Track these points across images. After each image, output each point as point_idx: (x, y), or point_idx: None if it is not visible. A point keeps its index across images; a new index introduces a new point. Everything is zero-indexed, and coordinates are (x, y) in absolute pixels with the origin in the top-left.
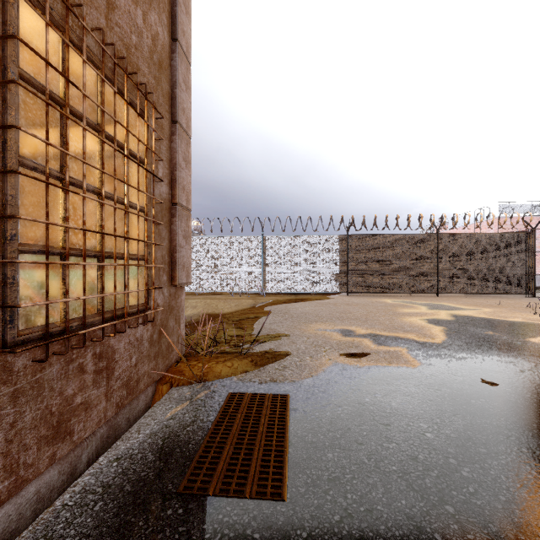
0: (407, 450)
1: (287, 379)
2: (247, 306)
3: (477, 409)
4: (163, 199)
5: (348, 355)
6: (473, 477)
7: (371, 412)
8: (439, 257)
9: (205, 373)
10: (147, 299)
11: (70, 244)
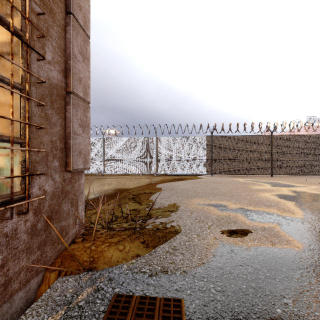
0: None
1: (178, 268)
2: (145, 183)
3: None
4: (53, 84)
5: (230, 233)
6: None
7: None
8: (272, 151)
9: (95, 259)
10: (13, 189)
11: None
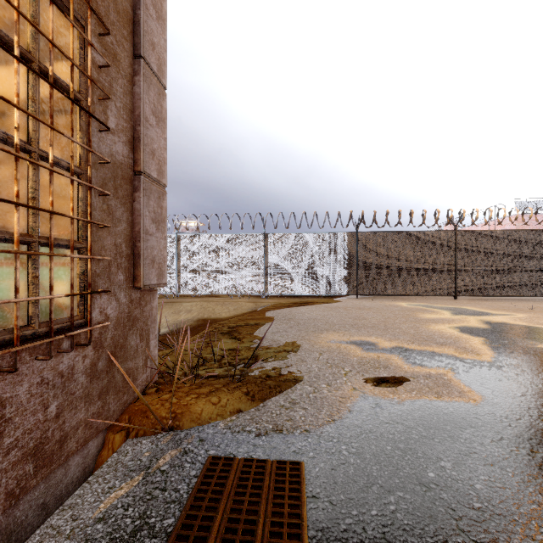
0: None
1: (298, 426)
2: (247, 310)
3: None
4: (117, 162)
5: (377, 382)
6: None
7: (448, 507)
8: (457, 256)
9: (178, 415)
10: (73, 311)
11: None
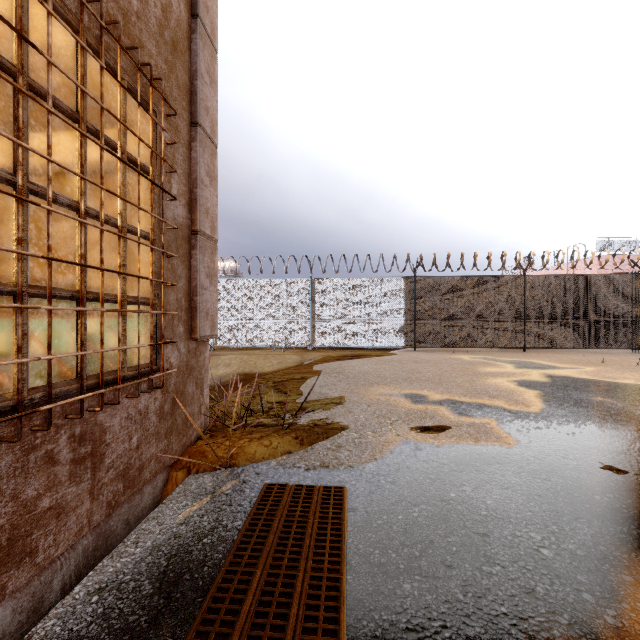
0: (518, 577)
1: (342, 463)
2: (292, 364)
3: (606, 510)
4: (178, 225)
5: (421, 429)
6: (624, 627)
7: (460, 514)
8: (526, 304)
9: (234, 455)
10: (152, 358)
11: (37, 280)
